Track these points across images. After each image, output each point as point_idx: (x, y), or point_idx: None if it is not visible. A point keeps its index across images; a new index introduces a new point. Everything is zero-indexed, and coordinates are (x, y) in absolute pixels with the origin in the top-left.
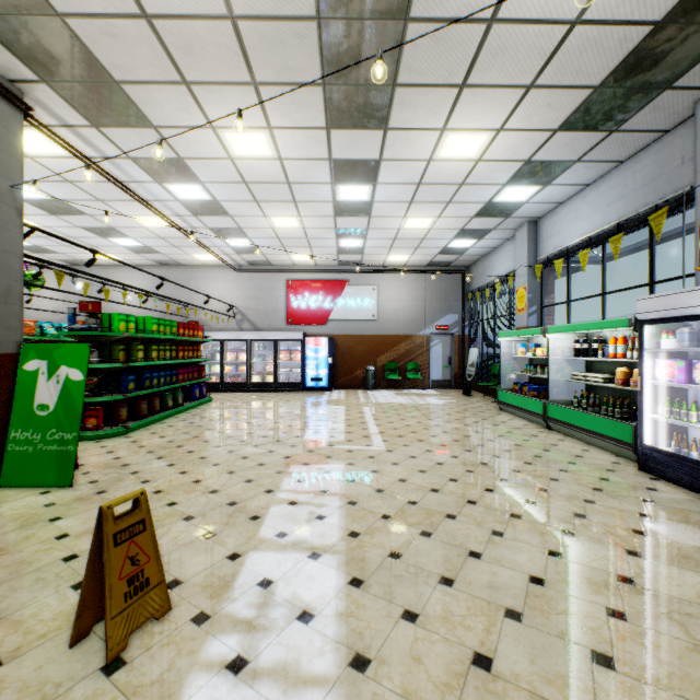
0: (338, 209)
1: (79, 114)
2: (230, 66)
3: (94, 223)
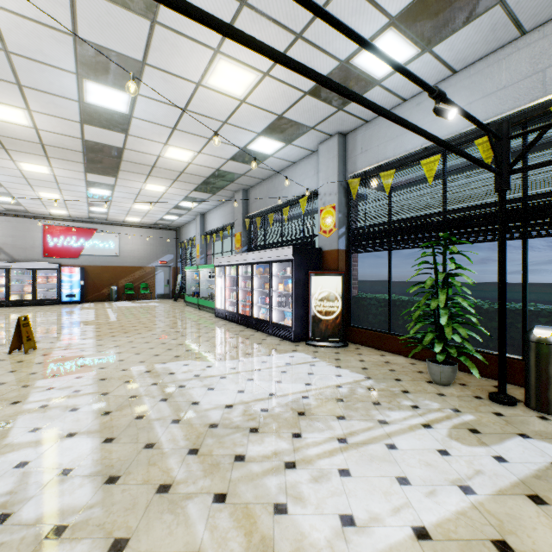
0: (90, 195)
1: None
2: (35, 151)
3: None
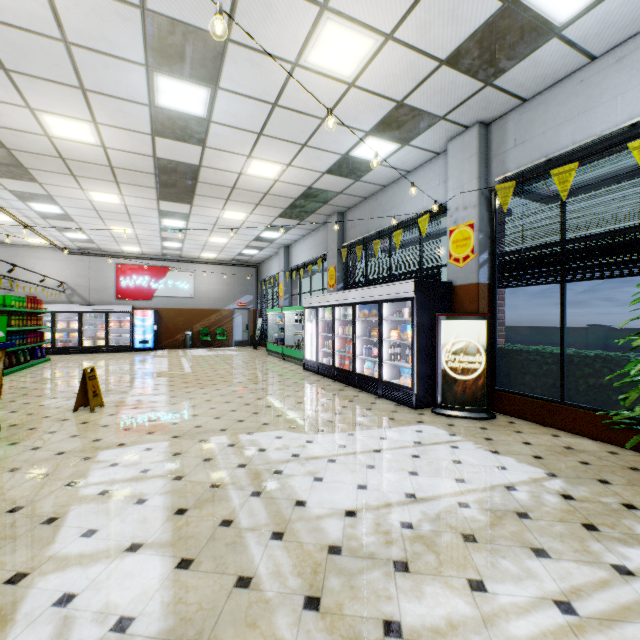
0: (163, 228)
1: None
2: (104, 176)
3: None
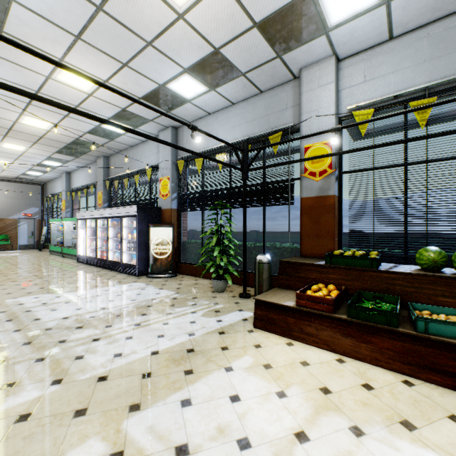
0: None
1: None
2: None
3: None
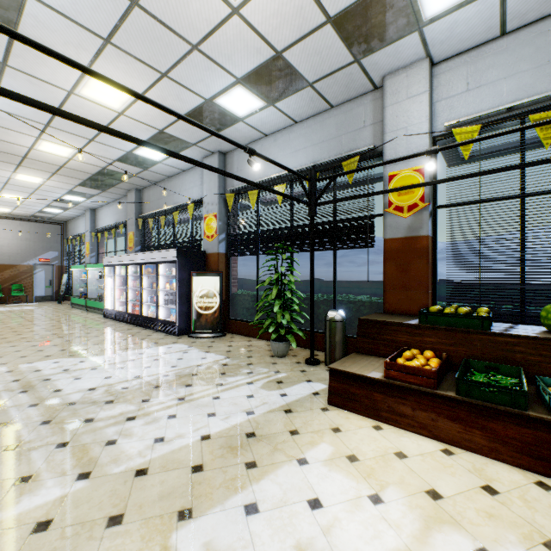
0: None
1: None
2: None
3: None
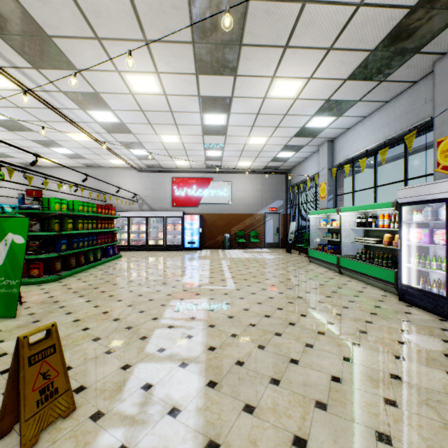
0: (205, 130)
1: (23, 59)
2: (128, 27)
3: (40, 137)
